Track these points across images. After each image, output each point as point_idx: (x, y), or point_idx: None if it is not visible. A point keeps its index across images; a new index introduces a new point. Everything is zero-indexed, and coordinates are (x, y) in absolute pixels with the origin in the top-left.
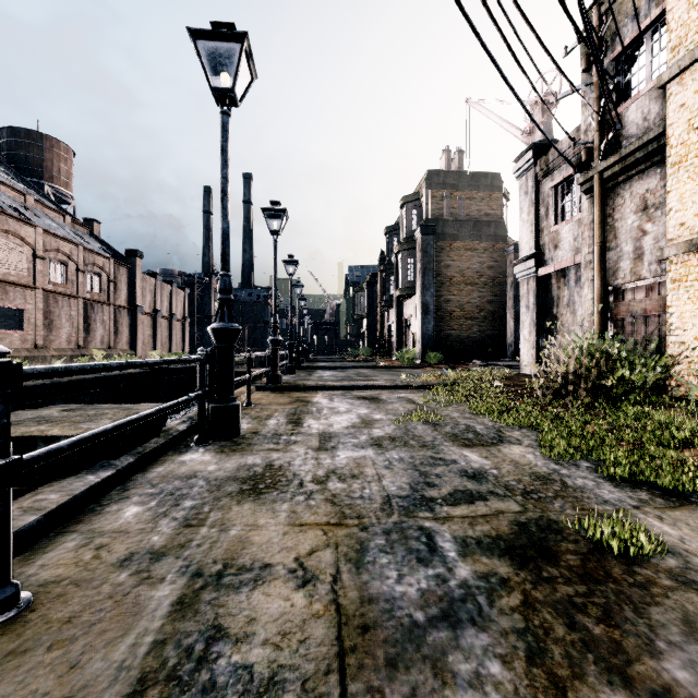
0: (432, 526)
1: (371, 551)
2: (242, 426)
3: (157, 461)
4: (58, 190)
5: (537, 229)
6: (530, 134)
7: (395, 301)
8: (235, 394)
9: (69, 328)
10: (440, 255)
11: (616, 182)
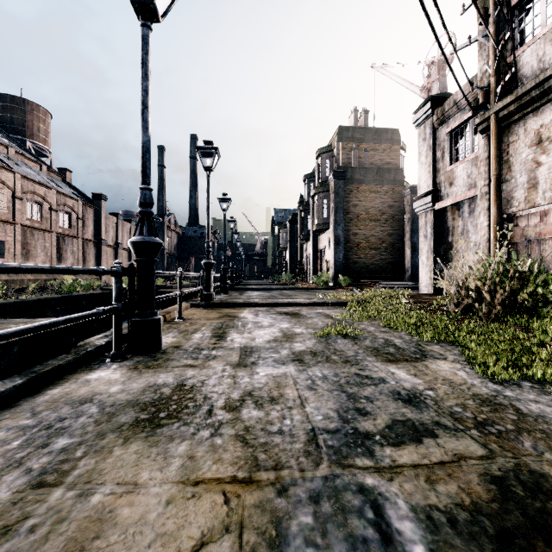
0: (376, 484)
1: (292, 542)
2: (166, 340)
3: (59, 381)
4: (37, 145)
5: (434, 170)
6: (427, 90)
7: (312, 235)
8: (168, 310)
9: (43, 257)
10: (349, 196)
11: (511, 120)
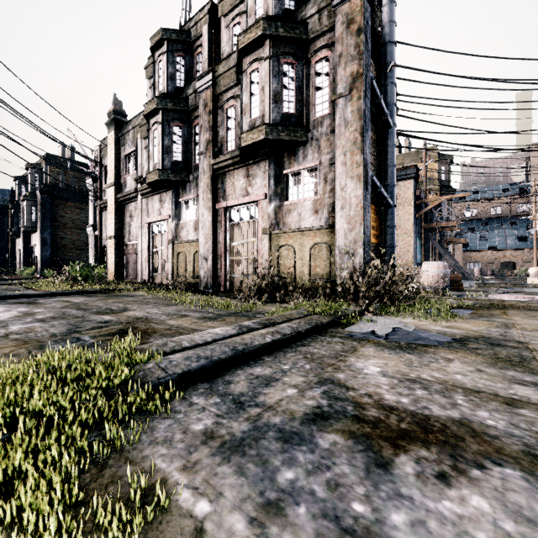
0: None
1: None
2: None
3: None
4: None
5: (95, 214)
6: (94, 168)
7: (22, 233)
8: None
9: None
10: (57, 209)
11: (105, 210)
